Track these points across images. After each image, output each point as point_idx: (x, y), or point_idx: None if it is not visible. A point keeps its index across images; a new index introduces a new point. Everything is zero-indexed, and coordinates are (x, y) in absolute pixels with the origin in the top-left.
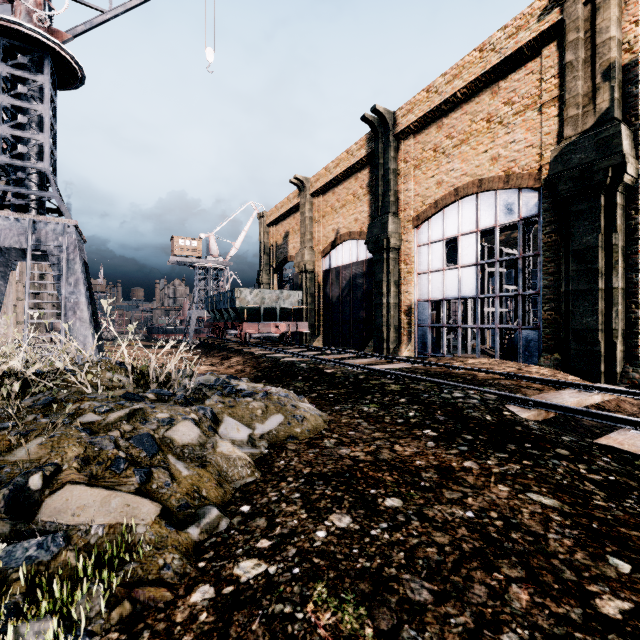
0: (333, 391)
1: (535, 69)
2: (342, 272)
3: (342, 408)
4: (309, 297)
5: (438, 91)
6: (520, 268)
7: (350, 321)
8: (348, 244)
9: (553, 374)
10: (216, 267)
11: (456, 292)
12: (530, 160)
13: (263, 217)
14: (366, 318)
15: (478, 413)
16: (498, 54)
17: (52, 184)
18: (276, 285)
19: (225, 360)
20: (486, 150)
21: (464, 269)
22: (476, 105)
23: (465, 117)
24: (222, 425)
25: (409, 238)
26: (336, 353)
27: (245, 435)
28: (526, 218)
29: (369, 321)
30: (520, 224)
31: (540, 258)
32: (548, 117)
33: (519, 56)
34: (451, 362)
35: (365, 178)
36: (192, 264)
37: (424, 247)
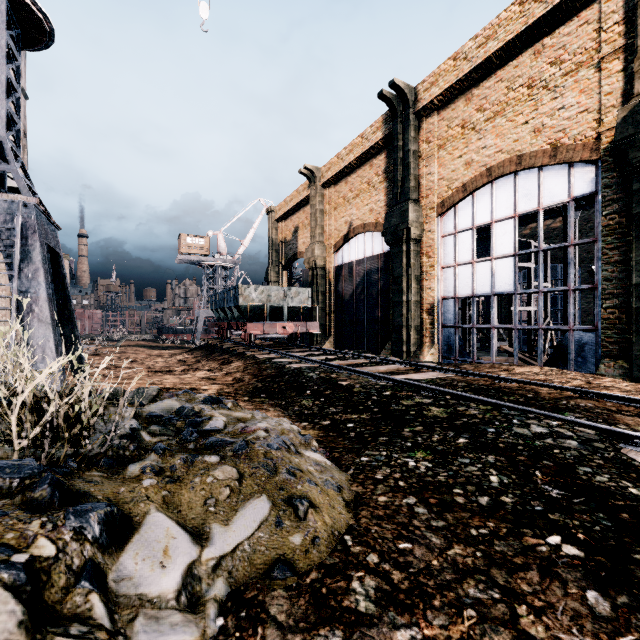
0: (352, 416)
1: (591, 18)
2: (355, 268)
3: (372, 460)
4: (320, 295)
5: (467, 57)
6: (571, 258)
7: (364, 321)
8: (362, 237)
9: (639, 390)
10: (224, 265)
11: (489, 287)
12: (584, 128)
13: (272, 212)
14: (382, 318)
15: (605, 476)
16: (544, 4)
17: (9, 155)
18: (285, 283)
19: (225, 365)
20: (527, 121)
21: (499, 261)
22: (514, 69)
23: (500, 85)
24: (131, 544)
25: (432, 227)
26: (351, 358)
27: (175, 574)
28: (579, 198)
29: (386, 321)
30: (571, 205)
31: (598, 245)
32: (609, 73)
33: (571, 4)
34: (493, 371)
35: (381, 164)
36: (200, 262)
37: (450, 237)
